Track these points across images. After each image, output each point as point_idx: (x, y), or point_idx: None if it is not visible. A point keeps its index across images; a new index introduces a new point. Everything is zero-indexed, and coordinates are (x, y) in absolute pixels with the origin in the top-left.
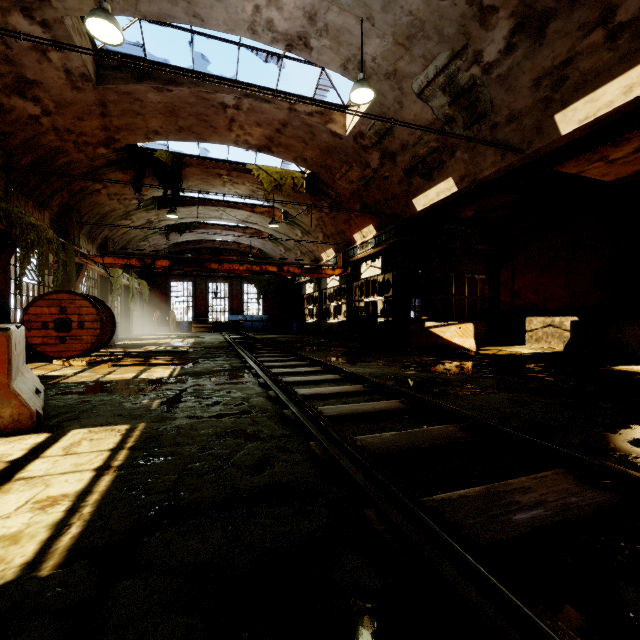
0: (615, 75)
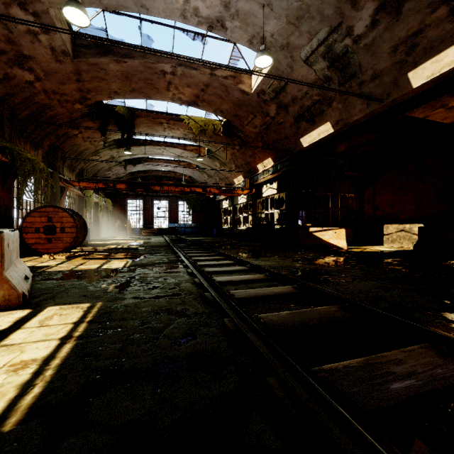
0: None
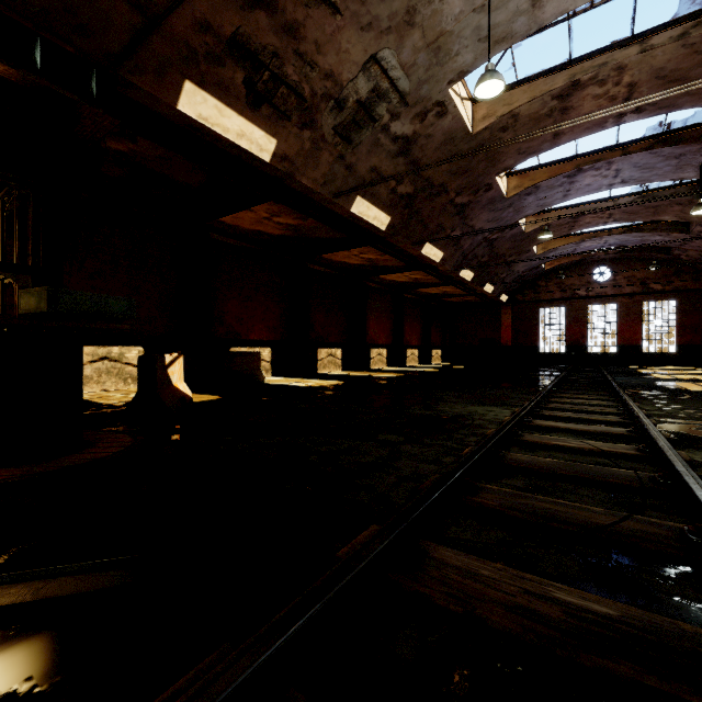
0: (379, 207)
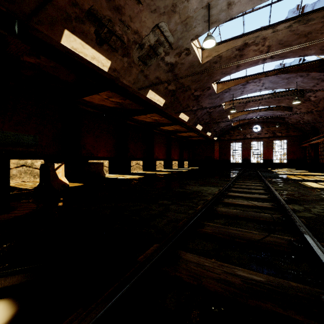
0: (159, 95)
